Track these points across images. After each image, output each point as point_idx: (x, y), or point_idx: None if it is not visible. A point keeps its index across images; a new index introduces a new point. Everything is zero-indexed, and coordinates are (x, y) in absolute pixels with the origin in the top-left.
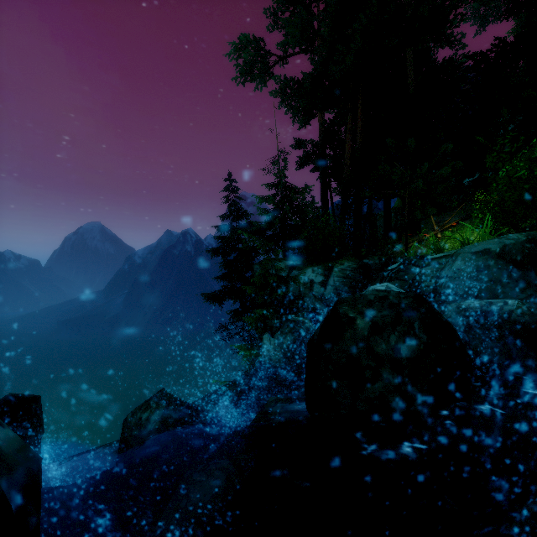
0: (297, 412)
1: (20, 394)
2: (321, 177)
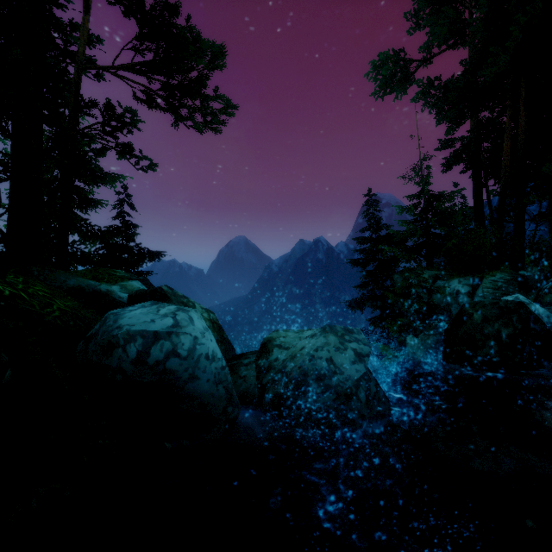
0: (437, 377)
1: None
2: (474, 178)
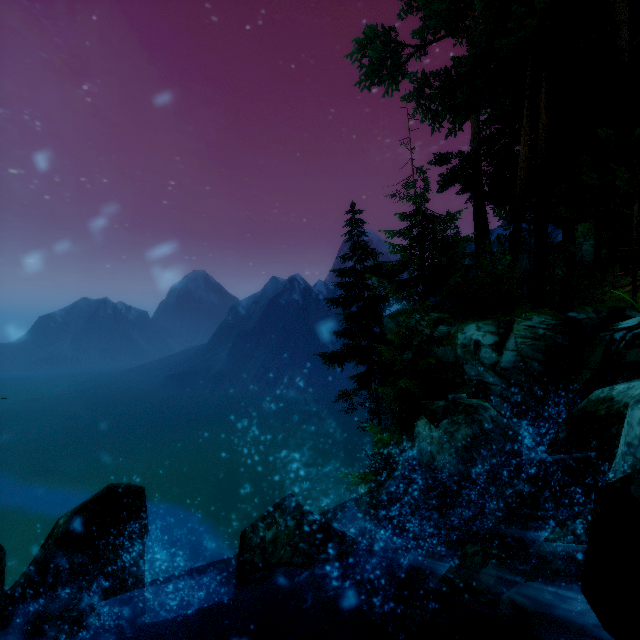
0: (552, 606)
1: (122, 486)
2: (475, 199)
